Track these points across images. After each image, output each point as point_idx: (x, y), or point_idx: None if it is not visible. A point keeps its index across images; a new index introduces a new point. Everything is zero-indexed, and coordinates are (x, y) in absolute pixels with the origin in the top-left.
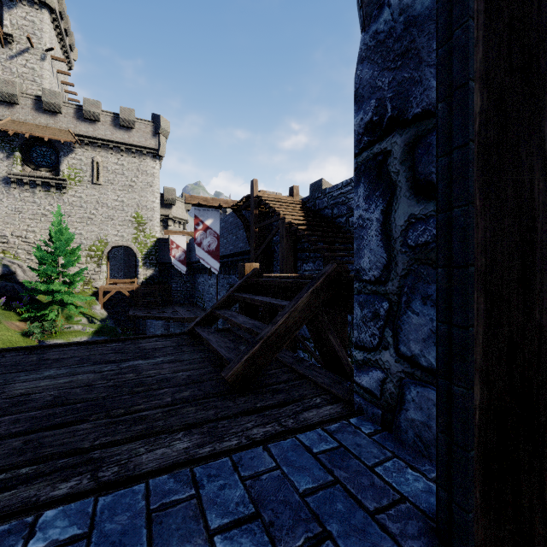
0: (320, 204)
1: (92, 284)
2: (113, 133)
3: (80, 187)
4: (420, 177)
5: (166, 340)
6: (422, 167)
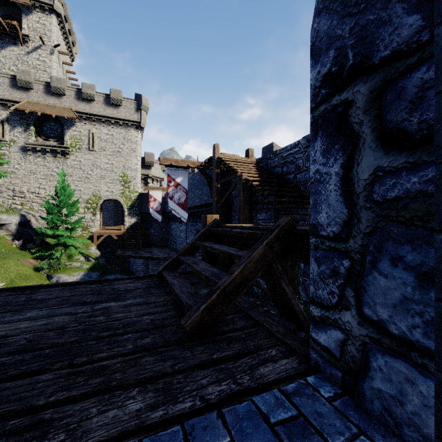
0: (271, 163)
1: (89, 229)
2: (105, 110)
3: (80, 153)
4: (389, 125)
5: (138, 282)
6: (392, 115)
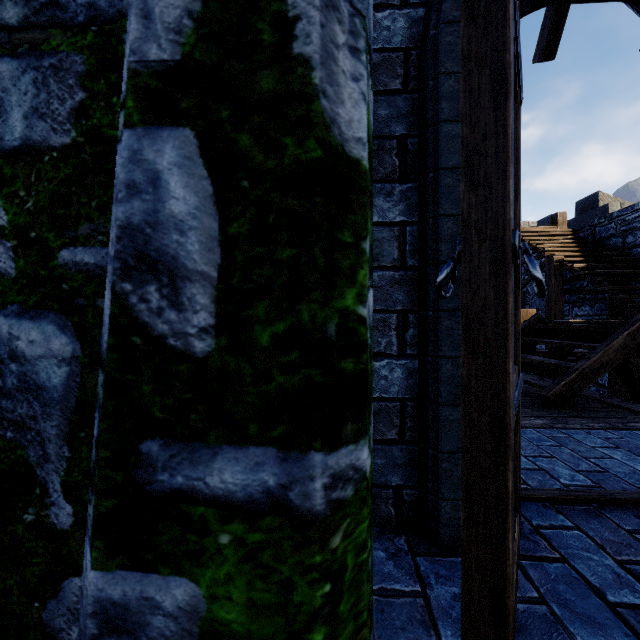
0: (601, 232)
1: None
2: None
3: None
4: None
5: None
6: None
